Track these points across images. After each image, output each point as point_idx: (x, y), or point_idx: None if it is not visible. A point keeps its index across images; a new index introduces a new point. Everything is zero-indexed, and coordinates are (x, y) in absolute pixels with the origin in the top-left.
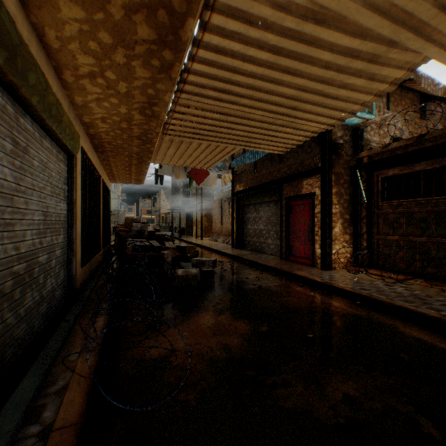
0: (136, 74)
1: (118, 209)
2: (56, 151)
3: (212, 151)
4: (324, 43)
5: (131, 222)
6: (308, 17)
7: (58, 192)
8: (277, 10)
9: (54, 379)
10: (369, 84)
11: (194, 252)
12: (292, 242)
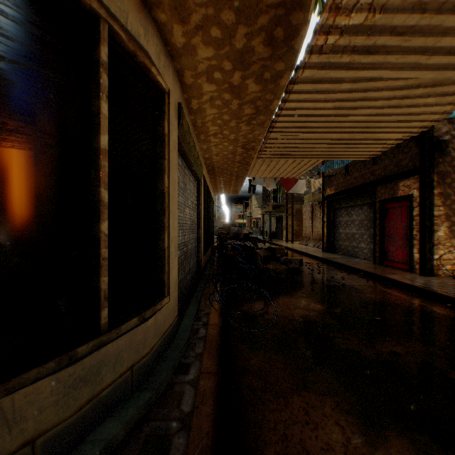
0: (241, 129)
1: (215, 215)
2: (193, 181)
3: (298, 164)
4: (380, 87)
5: (229, 226)
6: (360, 79)
7: (194, 207)
8: (334, 83)
9: (202, 309)
10: (442, 99)
11: (283, 253)
12: (386, 246)
